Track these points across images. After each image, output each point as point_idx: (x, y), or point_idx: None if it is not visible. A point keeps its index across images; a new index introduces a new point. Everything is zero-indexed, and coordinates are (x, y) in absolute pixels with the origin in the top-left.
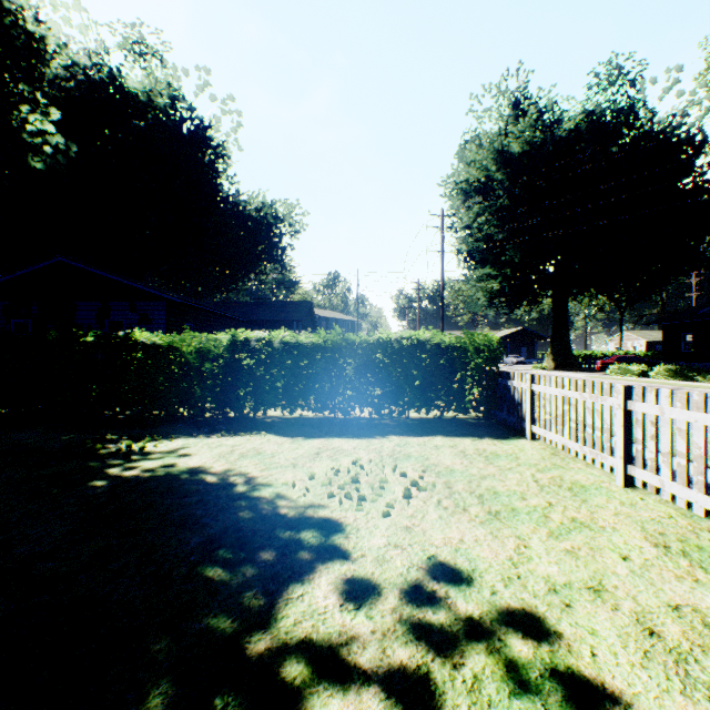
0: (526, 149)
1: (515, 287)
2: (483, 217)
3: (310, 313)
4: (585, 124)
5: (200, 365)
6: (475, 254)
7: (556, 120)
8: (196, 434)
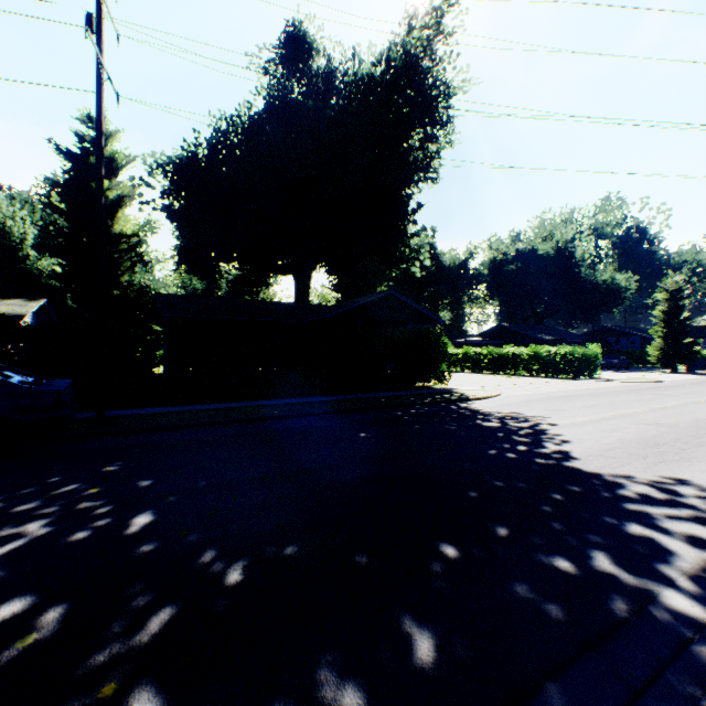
0: None
1: None
2: None
3: None
4: None
5: None
6: None
7: None
8: None
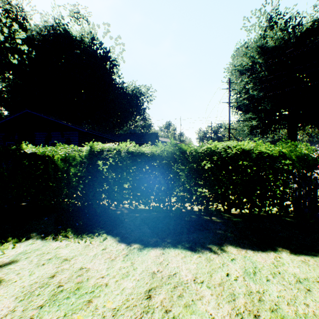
0: (277, 43)
1: (265, 124)
2: (249, 85)
3: (156, 139)
4: (314, 26)
5: (67, 170)
6: (242, 107)
7: (298, 23)
8: (48, 232)
